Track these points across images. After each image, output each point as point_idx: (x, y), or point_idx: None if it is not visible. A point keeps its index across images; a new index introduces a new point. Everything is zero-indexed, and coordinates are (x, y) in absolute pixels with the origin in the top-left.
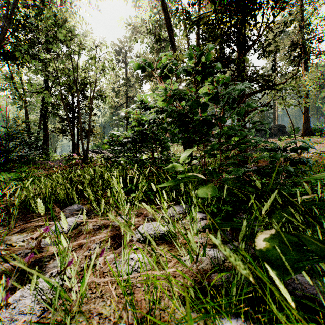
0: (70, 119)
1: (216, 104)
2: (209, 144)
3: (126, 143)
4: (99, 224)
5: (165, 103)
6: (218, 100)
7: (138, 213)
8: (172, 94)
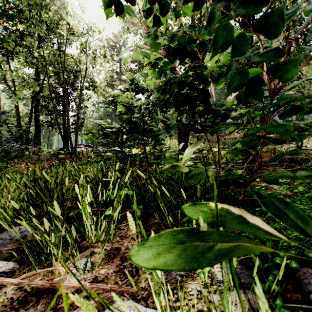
0: (59, 111)
1: (273, 36)
2: (202, 138)
3: (110, 135)
4: (28, 286)
5: (157, 70)
6: (282, 22)
7: (113, 247)
8: (170, 46)
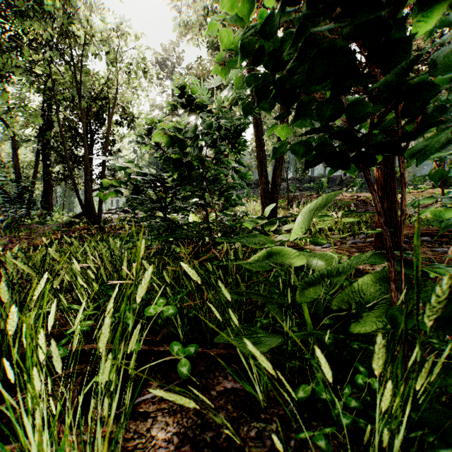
0: (77, 157)
1: None
2: (294, 200)
3: (143, 190)
4: None
5: (232, 10)
6: None
7: None
8: None
